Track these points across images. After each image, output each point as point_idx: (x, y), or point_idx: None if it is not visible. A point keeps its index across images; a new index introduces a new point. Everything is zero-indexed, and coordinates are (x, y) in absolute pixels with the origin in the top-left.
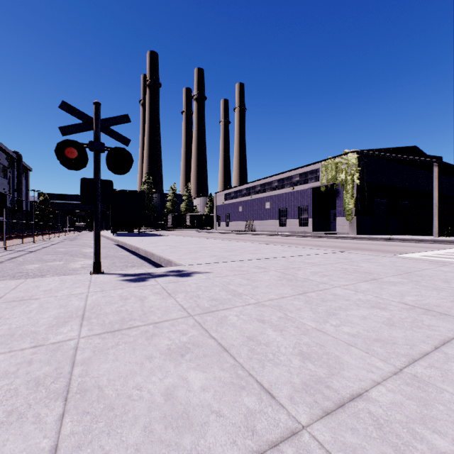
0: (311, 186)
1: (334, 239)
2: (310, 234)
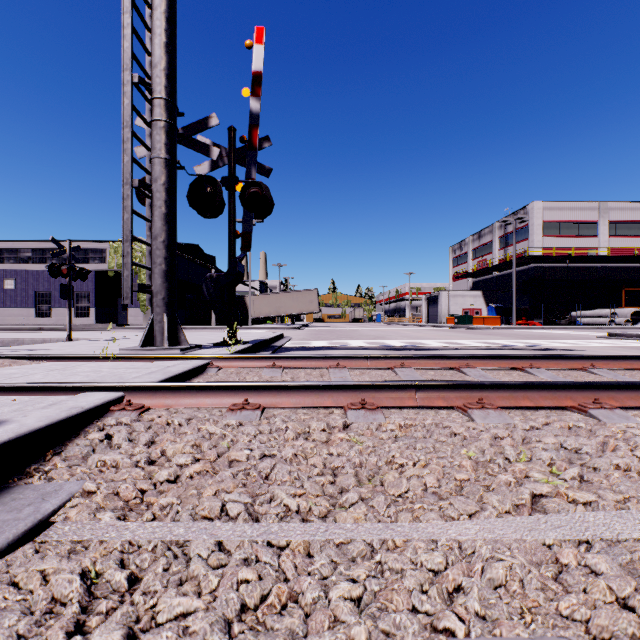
0: (95, 269)
1: (133, 330)
2: (97, 326)
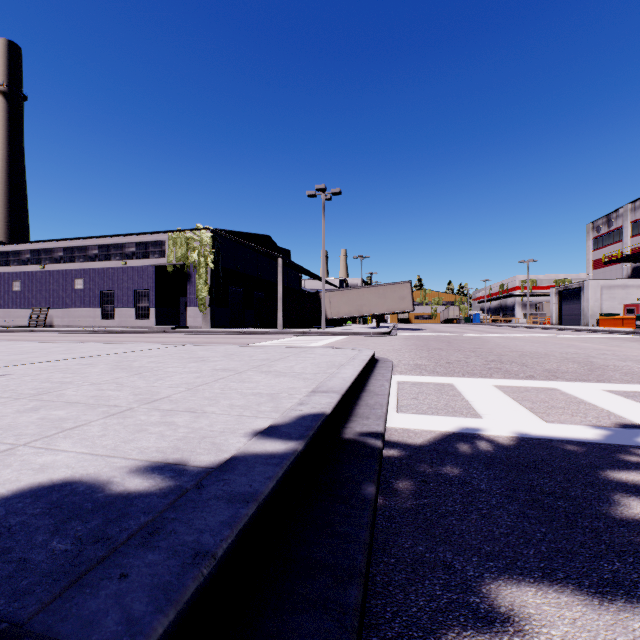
0: (154, 263)
1: (184, 334)
2: (152, 329)
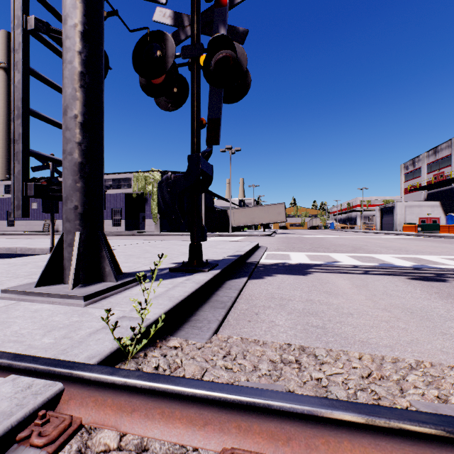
0: (124, 192)
1: (146, 236)
2: (125, 233)
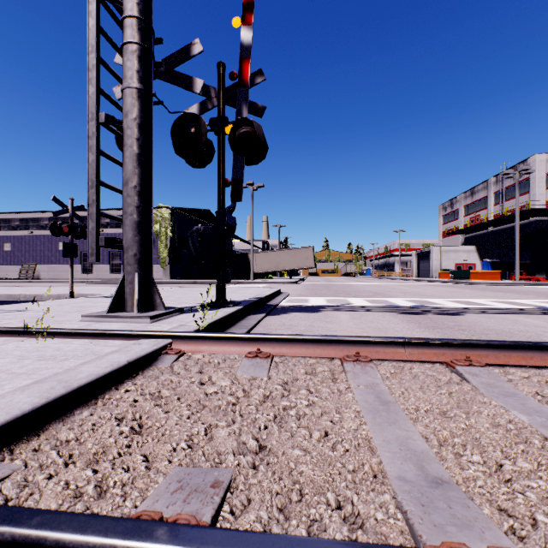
0: None
1: None
2: None
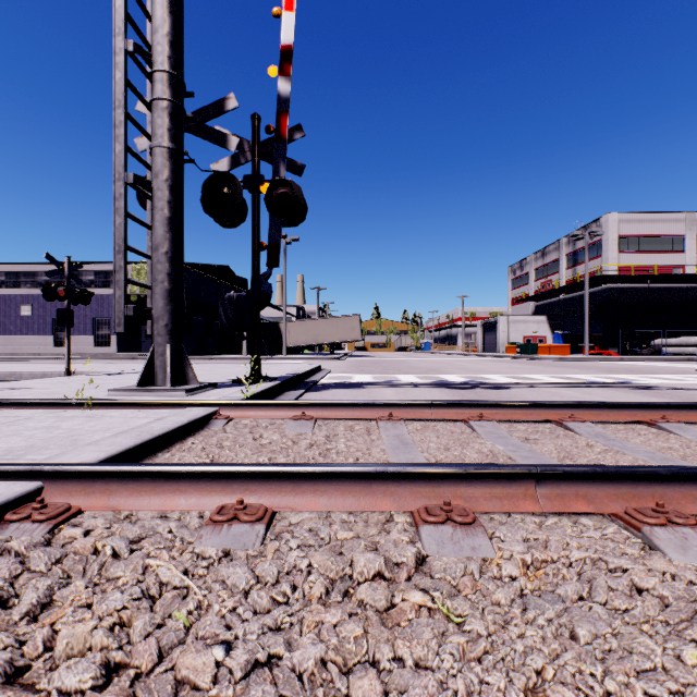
0: None
1: None
2: (118, 356)
